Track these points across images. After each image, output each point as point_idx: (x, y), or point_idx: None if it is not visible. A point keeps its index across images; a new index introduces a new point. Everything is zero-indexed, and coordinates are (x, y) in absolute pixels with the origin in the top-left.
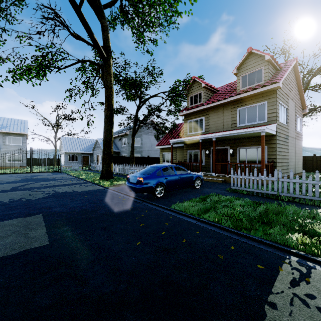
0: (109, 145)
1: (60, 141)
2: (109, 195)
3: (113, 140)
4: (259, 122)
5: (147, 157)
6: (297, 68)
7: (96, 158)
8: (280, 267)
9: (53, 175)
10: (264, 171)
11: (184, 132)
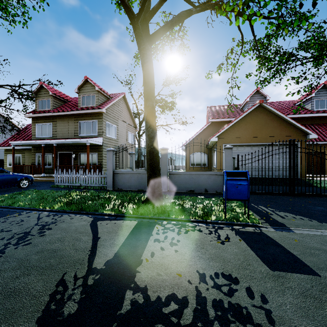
0: None
1: None
2: None
3: None
4: (93, 134)
5: None
6: (126, 99)
7: None
8: (9, 215)
9: None
10: (74, 170)
11: (33, 135)
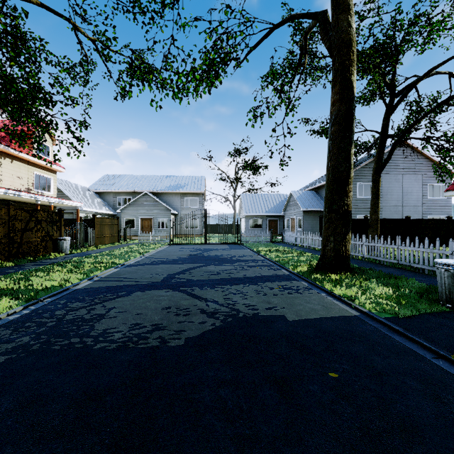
0: (343, 189)
1: (240, 200)
2: (448, 397)
3: (351, 177)
4: None
5: (403, 220)
6: None
7: (289, 223)
8: None
9: (230, 251)
10: None
11: None
